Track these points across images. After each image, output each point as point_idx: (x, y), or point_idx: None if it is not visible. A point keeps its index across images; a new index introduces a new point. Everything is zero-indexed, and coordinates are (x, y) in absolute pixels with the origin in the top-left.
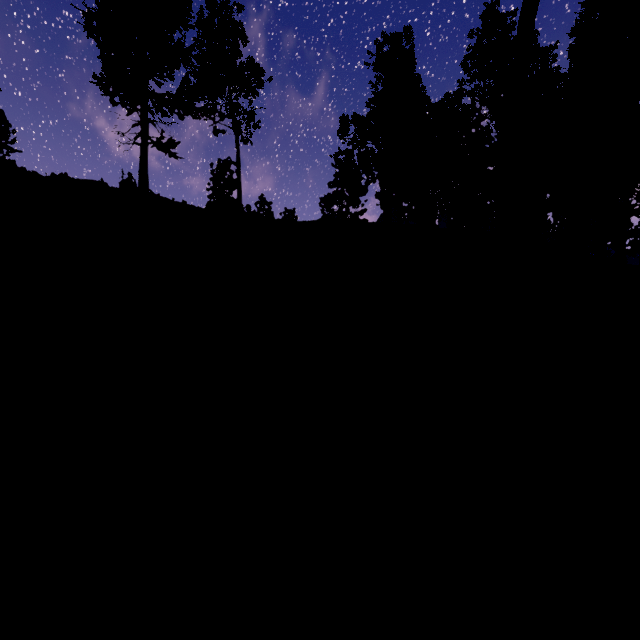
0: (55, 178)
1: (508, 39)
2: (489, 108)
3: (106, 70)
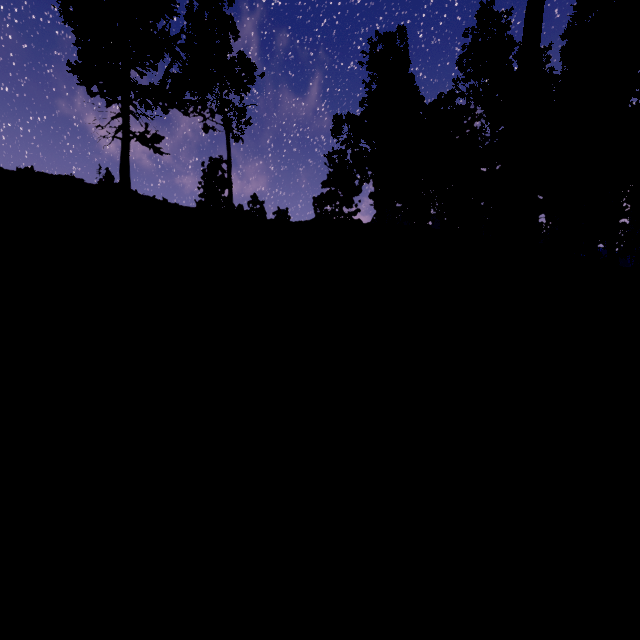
0: (19, 172)
1: (503, 38)
2: (484, 108)
3: (82, 57)
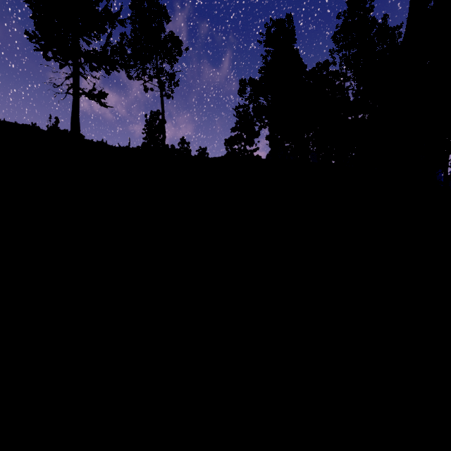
0: None
1: (368, 18)
2: (353, 71)
3: (38, 28)
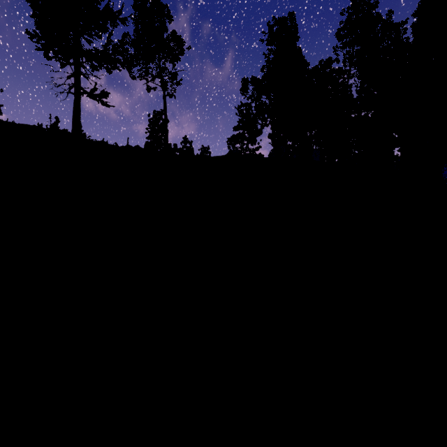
0: None
1: (372, 14)
2: (357, 68)
3: (38, 27)
